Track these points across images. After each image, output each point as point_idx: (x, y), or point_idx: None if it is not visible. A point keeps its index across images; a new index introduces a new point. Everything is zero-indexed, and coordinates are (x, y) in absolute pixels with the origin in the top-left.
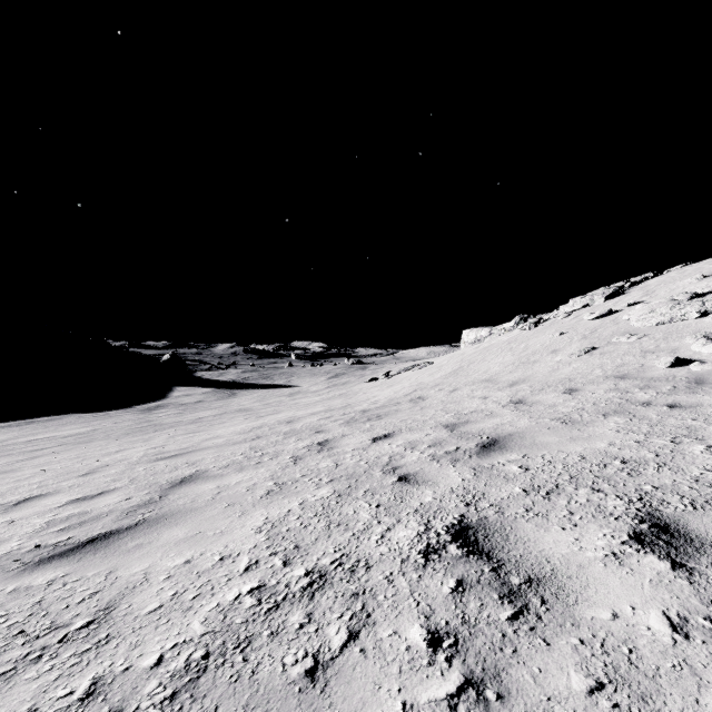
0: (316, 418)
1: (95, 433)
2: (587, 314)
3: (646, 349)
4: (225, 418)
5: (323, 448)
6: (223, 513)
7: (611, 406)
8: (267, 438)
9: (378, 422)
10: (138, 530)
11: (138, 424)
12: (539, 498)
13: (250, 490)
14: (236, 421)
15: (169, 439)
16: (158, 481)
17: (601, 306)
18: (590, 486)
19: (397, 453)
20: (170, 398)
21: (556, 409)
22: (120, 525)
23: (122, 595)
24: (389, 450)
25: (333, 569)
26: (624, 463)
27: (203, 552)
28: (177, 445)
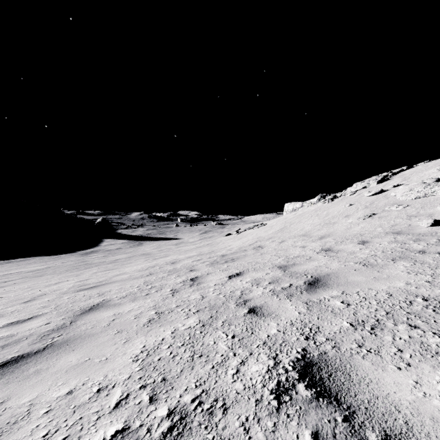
0: (191, 260)
1: (47, 269)
2: (367, 192)
3: (411, 214)
4: (132, 260)
5: (193, 283)
6: (111, 339)
7: (396, 253)
8: (156, 275)
9: (232, 263)
10: (43, 354)
11: (77, 263)
12: (366, 334)
13: (137, 318)
14: (139, 261)
15: (92, 275)
16: (74, 308)
17: (374, 187)
18: (406, 322)
19: (246, 288)
20: (100, 246)
21: (356, 255)
22: (32, 349)
23: (0, 433)
24: (241, 285)
25: (193, 409)
26: (426, 300)
27: (85, 381)
28: (96, 279)
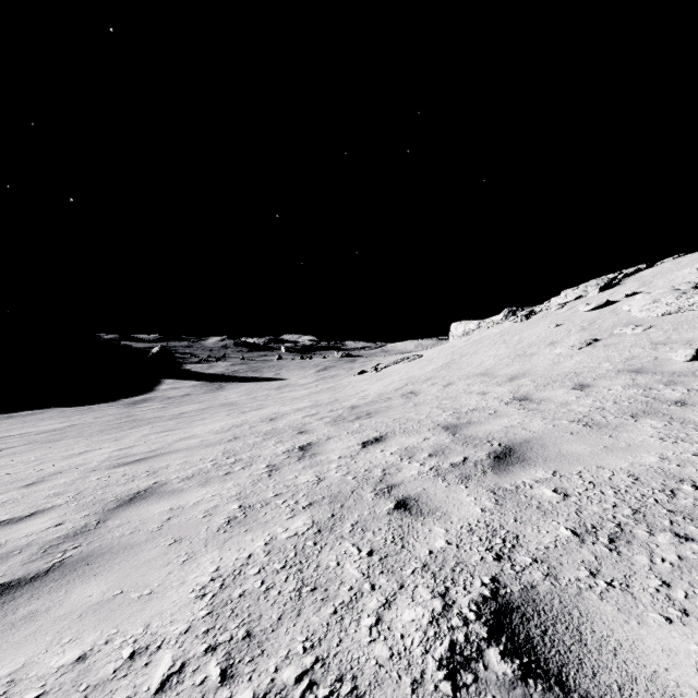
0: (301, 415)
1: (70, 429)
2: (583, 305)
3: (656, 341)
4: (207, 414)
5: (304, 455)
6: (163, 556)
7: (637, 405)
8: (244, 440)
9: (368, 421)
10: (45, 582)
11: (118, 419)
12: (602, 550)
13: (208, 515)
14: (217, 417)
15: (141, 439)
16: (106, 496)
17: (595, 297)
18: (669, 529)
19: (392, 464)
20: (157, 392)
21: (571, 408)
22: (27, 572)
23: None
24: (382, 459)
25: (298, 697)
26: None
27: (110, 636)
28: (146, 446)
